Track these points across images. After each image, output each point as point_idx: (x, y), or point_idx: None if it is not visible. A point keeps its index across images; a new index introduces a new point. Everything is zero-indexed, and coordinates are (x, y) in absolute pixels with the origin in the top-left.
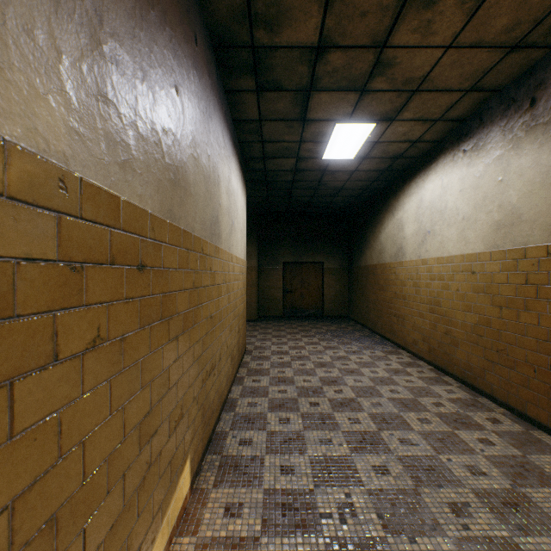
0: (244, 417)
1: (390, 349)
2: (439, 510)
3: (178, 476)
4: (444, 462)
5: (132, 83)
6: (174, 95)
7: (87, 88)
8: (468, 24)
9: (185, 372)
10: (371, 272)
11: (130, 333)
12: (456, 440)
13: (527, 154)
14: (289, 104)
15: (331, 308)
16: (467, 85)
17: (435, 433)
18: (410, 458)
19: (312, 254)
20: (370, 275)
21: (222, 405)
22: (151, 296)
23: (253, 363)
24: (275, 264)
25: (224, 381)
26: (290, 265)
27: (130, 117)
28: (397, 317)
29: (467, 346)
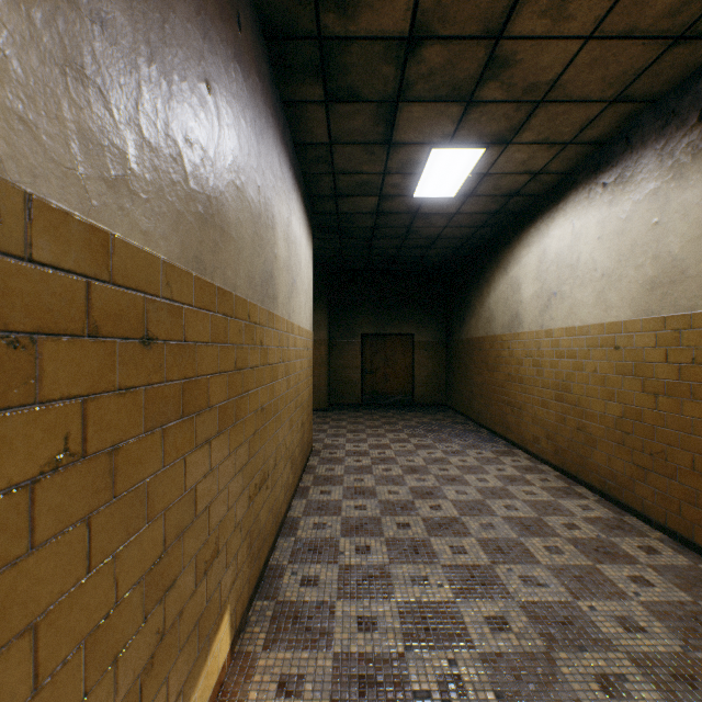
0: (309, 545)
1: (502, 448)
2: (583, 686)
3: (211, 640)
4: (585, 612)
5: (130, 61)
6: (204, 93)
7: (42, 49)
8: (618, 4)
9: (222, 489)
10: (476, 347)
11: (127, 441)
12: (600, 578)
13: (694, 186)
14: (370, 121)
15: (424, 394)
16: (612, 93)
17: (569, 568)
18: (537, 605)
19: (400, 323)
20: (475, 351)
21: (279, 528)
22: (166, 383)
23: (321, 468)
24: (350, 337)
25: (281, 495)
26: (370, 338)
27: (127, 111)
28: (511, 406)
29: (608, 446)
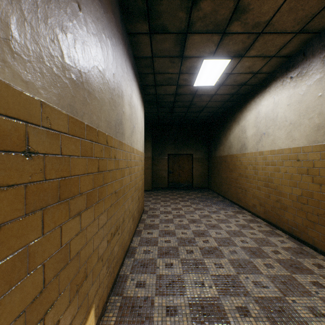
0: (141, 263)
1: (237, 209)
2: None
3: None
4: (290, 304)
5: None
6: (76, 9)
7: None
8: None
9: (89, 240)
10: (223, 160)
11: (9, 222)
12: (295, 283)
13: None
14: (172, 44)
15: (198, 183)
16: (298, 28)
17: (278, 276)
18: (264, 299)
19: (186, 149)
20: (223, 162)
21: (125, 253)
22: (45, 181)
23: (148, 220)
24: (162, 155)
25: (127, 236)
26: (172, 156)
27: None
28: (241, 189)
29: (293, 210)
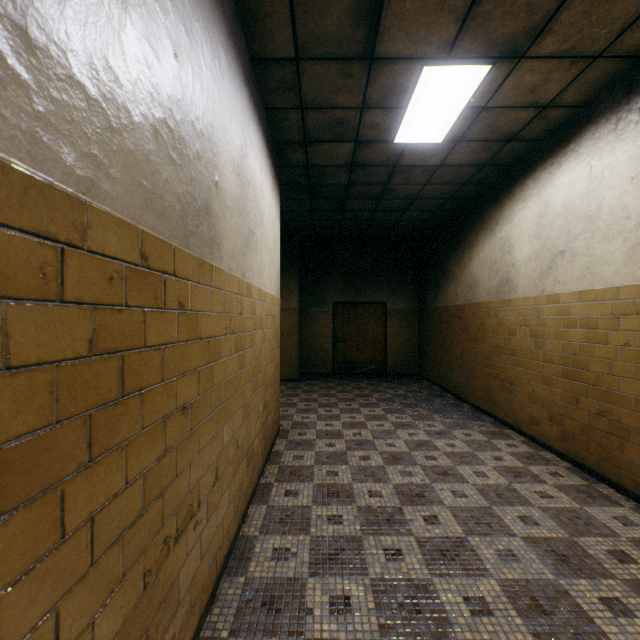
0: (263, 593)
1: (491, 427)
2: None
3: None
4: None
5: None
6: None
7: None
8: None
9: (26, 635)
10: (455, 315)
11: None
12: None
13: None
14: (347, 18)
15: (397, 363)
16: None
17: None
18: None
19: (372, 292)
20: (454, 320)
21: (223, 563)
22: None
23: (288, 455)
24: (322, 305)
25: (228, 514)
26: (342, 306)
27: None
28: (500, 380)
29: None
